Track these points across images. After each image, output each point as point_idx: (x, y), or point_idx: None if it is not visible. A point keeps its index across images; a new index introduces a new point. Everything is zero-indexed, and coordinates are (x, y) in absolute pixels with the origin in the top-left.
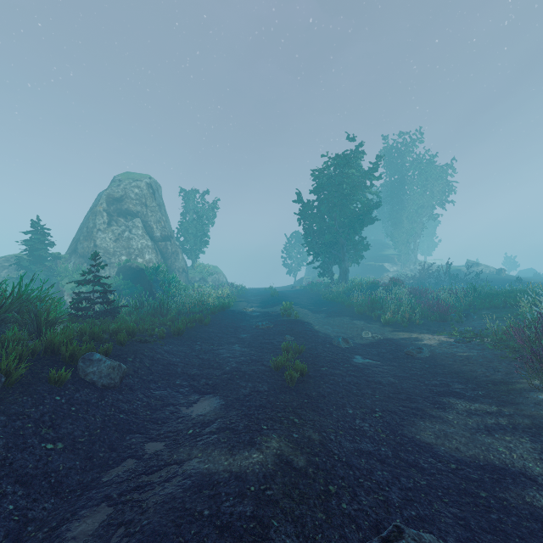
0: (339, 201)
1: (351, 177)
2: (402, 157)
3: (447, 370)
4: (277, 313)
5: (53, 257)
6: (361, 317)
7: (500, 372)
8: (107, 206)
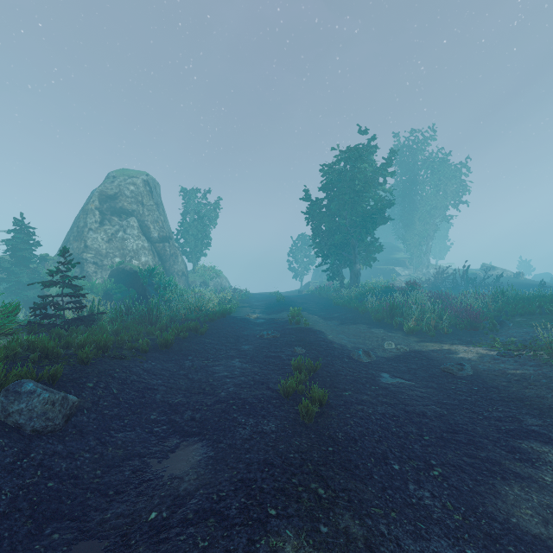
0: (351, 198)
1: (364, 172)
2: (414, 155)
3: (505, 395)
4: (284, 320)
5: (38, 258)
6: (380, 325)
7: None
8: (99, 204)
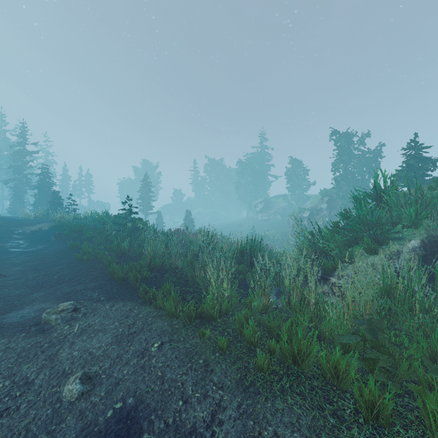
0: None
1: None
2: None
3: None
4: None
5: None
6: None
7: None
8: None
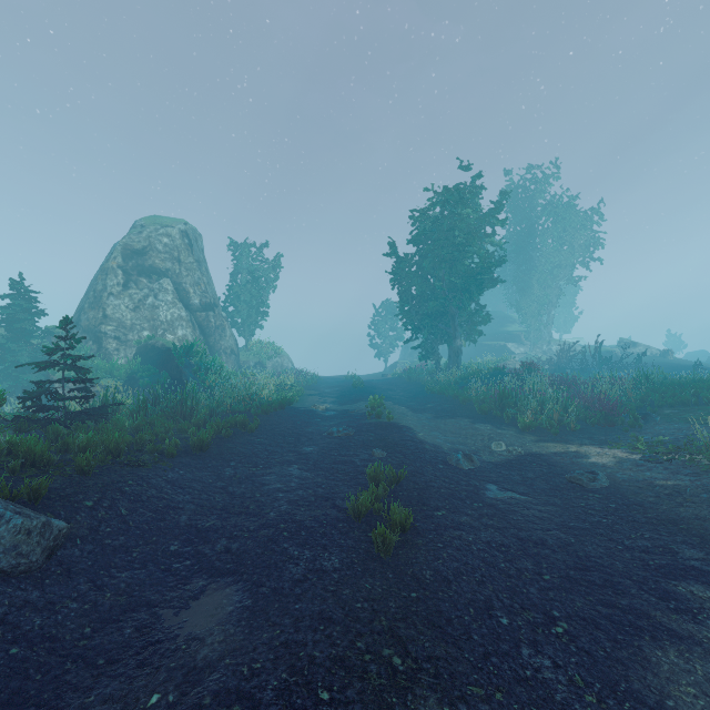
0: (449, 254)
1: (466, 220)
2: (531, 199)
3: (652, 515)
4: (362, 412)
5: (42, 332)
6: (486, 419)
7: None
8: (123, 261)
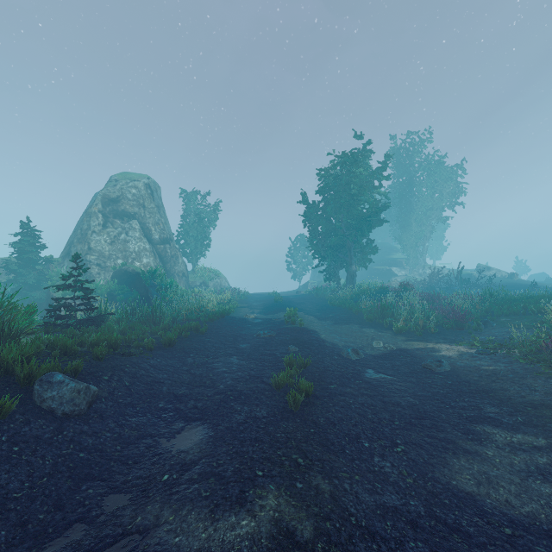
0: (346, 202)
1: (359, 177)
2: (410, 157)
3: (474, 388)
4: (281, 320)
5: (44, 260)
6: (371, 325)
7: (537, 391)
8: (102, 207)
